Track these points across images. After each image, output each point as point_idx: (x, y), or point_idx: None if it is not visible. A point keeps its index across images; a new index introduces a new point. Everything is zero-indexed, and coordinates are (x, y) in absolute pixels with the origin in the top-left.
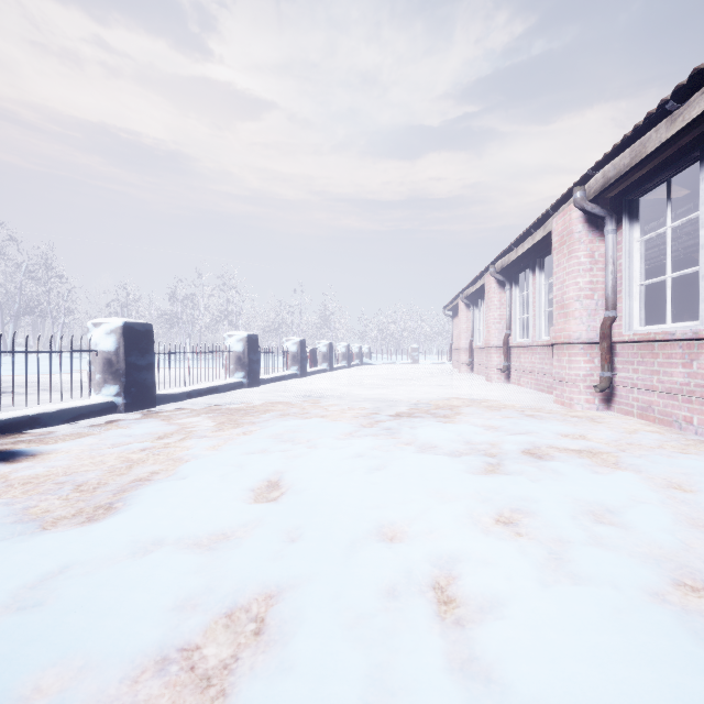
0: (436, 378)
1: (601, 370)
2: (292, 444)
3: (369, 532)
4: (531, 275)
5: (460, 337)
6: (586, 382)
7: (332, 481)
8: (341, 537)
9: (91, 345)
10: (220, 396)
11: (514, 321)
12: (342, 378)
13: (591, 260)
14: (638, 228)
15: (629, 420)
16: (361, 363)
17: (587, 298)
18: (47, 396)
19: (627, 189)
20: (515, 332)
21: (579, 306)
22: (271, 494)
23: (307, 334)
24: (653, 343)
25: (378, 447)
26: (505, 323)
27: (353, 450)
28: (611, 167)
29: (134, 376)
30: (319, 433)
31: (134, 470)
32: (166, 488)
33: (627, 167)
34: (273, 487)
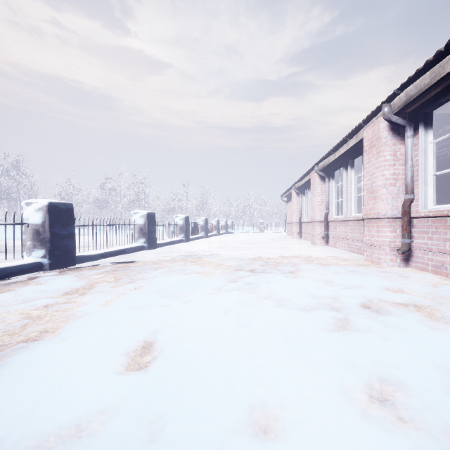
0: (277, 243)
1: (402, 237)
2: (171, 300)
3: (239, 423)
4: (345, 171)
5: (292, 214)
6: (391, 246)
7: (202, 343)
8: (208, 436)
9: (24, 220)
10: (126, 256)
11: (331, 204)
12: (214, 243)
13: (394, 157)
14: (432, 133)
15: (427, 275)
16: (226, 232)
17: (392, 185)
18: (1, 256)
19: (423, 105)
20: (332, 211)
21: (385, 191)
22: (143, 359)
23: (191, 213)
24: (446, 218)
25: (242, 302)
26: (325, 205)
27: (222, 306)
28: (412, 87)
29: (57, 243)
30: (194, 289)
31: (28, 328)
32: (42, 355)
33: (427, 86)
34: (147, 350)
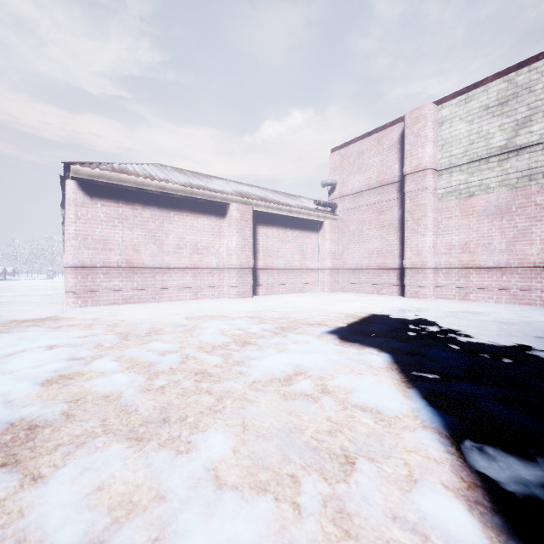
0: (44, 283)
1: None
2: None
3: None
4: None
5: None
6: None
7: None
8: None
9: None
10: None
11: None
12: None
13: None
14: None
15: None
16: (5, 279)
17: None
18: None
19: None
20: None
21: None
22: None
23: None
24: None
25: None
26: None
27: None
28: None
29: None
30: None
31: None
32: None
33: None
34: None
